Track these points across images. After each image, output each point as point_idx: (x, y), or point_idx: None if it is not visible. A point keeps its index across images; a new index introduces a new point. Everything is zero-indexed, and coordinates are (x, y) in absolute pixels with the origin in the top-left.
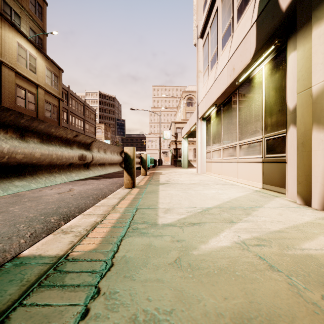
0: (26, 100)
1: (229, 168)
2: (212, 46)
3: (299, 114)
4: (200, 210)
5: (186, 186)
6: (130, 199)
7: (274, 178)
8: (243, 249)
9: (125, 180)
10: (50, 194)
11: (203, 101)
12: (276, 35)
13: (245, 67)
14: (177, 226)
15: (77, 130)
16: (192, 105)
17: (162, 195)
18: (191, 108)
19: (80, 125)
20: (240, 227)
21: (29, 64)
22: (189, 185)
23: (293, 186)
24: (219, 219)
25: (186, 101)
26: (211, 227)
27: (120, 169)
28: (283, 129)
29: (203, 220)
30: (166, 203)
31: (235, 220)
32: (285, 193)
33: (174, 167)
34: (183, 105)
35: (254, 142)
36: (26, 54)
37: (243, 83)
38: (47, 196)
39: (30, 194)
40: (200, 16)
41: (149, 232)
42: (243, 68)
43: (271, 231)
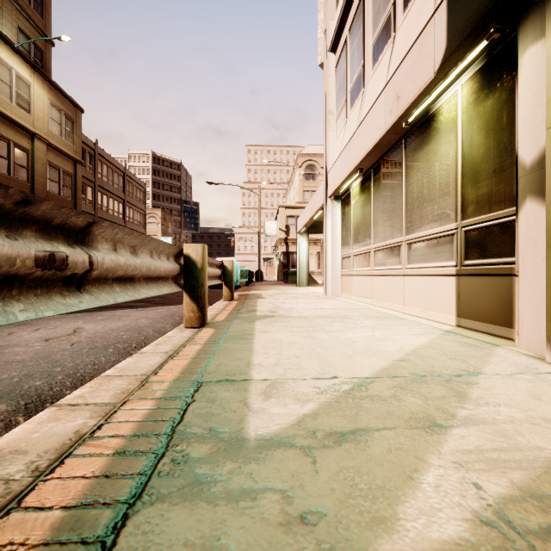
0: (9, 162)
1: (386, 287)
2: (354, 63)
3: None
4: (348, 385)
5: (309, 322)
6: (191, 355)
7: (483, 306)
8: None
9: (185, 312)
10: (26, 342)
11: (336, 165)
12: (493, 15)
13: (422, 90)
14: (299, 446)
15: (112, 219)
16: (314, 177)
17: (260, 343)
18: (313, 183)
19: (117, 211)
20: (462, 443)
21: (15, 93)
22: (314, 320)
23: (534, 324)
24: (401, 417)
25: (304, 171)
26: (389, 447)
27: (175, 289)
28: (503, 209)
29: (362, 420)
30: (268, 367)
31: (439, 418)
32: (509, 336)
33: (284, 285)
34: (298, 177)
35: (440, 236)
36: (9, 76)
37: (415, 125)
38: (18, 347)
39: None
40: (331, 12)
41: (219, 473)
42: (419, 92)
43: None
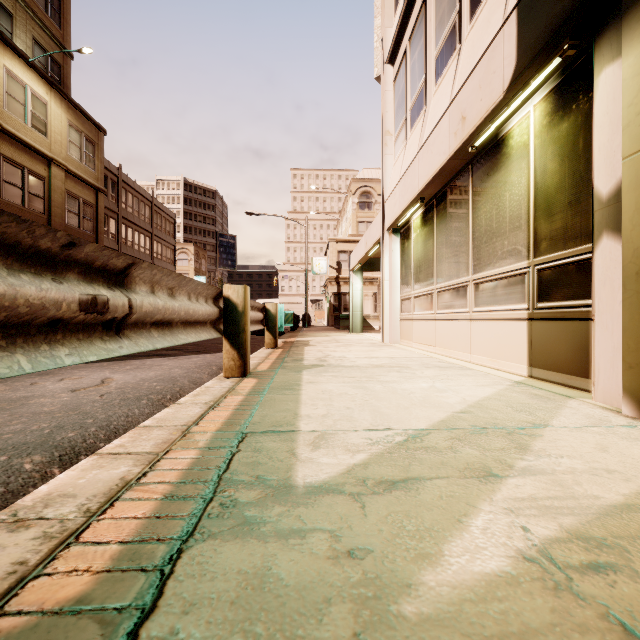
0: (24, 191)
1: (450, 333)
2: (415, 77)
3: (629, 205)
4: (402, 437)
5: (362, 372)
6: (233, 406)
7: (558, 354)
8: (556, 588)
9: (225, 360)
10: (52, 393)
11: (394, 193)
12: (567, 30)
13: (490, 111)
14: (348, 492)
15: (138, 255)
16: (370, 206)
17: (308, 394)
18: (368, 212)
19: (143, 246)
20: (516, 491)
21: (30, 114)
22: (368, 370)
23: (611, 374)
24: (455, 467)
25: (358, 199)
26: (441, 495)
27: (214, 335)
28: (579, 246)
29: (415, 470)
30: (317, 418)
31: (496, 468)
32: (586, 388)
33: (335, 331)
34: (351, 206)
35: (510, 276)
36: (24, 94)
37: (483, 149)
38: (43, 398)
39: (4, 392)
40: (389, 18)
41: (268, 515)
42: (486, 113)
43: (605, 507)
